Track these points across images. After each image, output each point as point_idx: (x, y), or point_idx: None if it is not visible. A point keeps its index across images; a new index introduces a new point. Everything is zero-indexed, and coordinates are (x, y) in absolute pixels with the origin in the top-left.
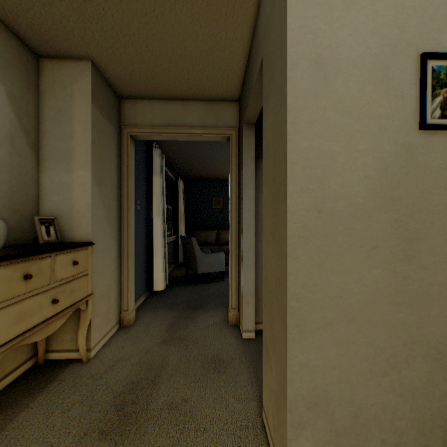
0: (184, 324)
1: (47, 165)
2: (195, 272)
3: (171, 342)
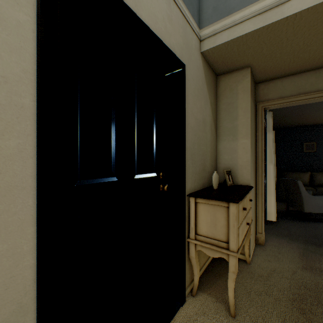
0: (315, 257)
1: (221, 138)
2: (299, 210)
3: (312, 271)
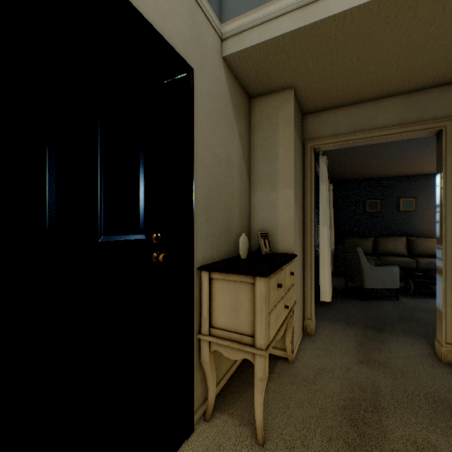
0: (374, 346)
1: (255, 187)
2: (359, 285)
3: (370, 365)
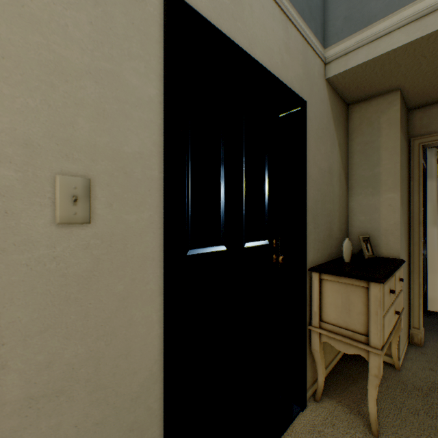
0: None
1: (353, 191)
2: None
3: None
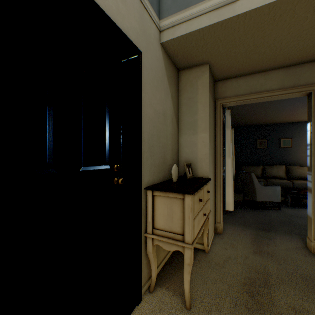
0: (264, 242)
1: (182, 131)
2: (253, 199)
3: (261, 254)
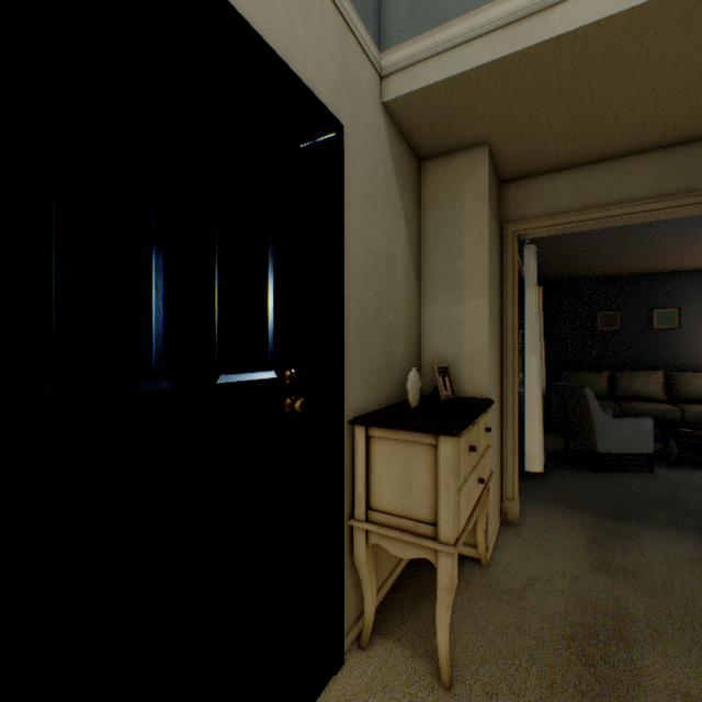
0: (616, 545)
1: (428, 296)
2: (588, 447)
3: (610, 573)
